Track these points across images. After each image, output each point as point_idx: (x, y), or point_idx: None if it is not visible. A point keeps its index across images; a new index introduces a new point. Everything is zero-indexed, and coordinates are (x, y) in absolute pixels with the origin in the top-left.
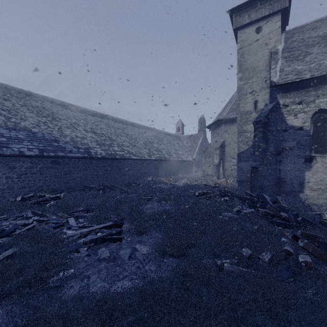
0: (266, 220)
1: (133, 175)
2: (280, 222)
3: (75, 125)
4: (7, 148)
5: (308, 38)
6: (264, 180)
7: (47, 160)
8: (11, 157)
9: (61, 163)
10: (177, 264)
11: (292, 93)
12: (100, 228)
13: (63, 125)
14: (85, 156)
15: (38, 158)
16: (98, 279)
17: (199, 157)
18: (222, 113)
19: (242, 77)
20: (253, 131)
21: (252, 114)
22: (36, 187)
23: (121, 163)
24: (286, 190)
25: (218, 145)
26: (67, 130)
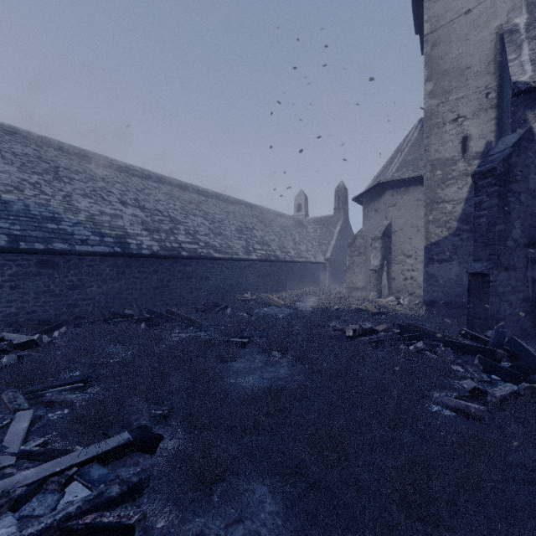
0: None
1: (215, 289)
2: None
3: (103, 192)
4: None
5: None
6: (502, 302)
7: (28, 258)
8: None
9: (61, 266)
10: None
11: None
12: (82, 462)
13: (75, 190)
14: (114, 250)
15: (7, 253)
16: None
17: (336, 255)
18: (385, 171)
19: (436, 90)
20: (460, 198)
21: (457, 164)
22: (1, 317)
23: (191, 266)
24: None
25: (379, 232)
26: (83, 199)
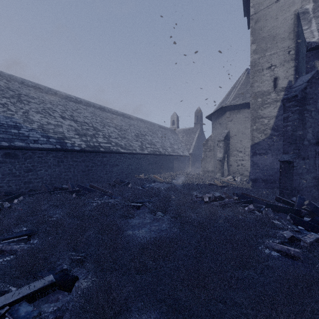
0: None
1: (121, 172)
2: None
3: (50, 110)
4: None
5: None
6: (301, 179)
7: None
8: None
9: (20, 157)
10: None
11: None
12: (13, 301)
13: (31, 109)
14: (56, 147)
15: None
16: None
17: (195, 151)
18: (225, 100)
19: (257, 49)
20: (272, 116)
21: (271, 94)
22: None
23: (106, 158)
24: None
25: (222, 137)
26: (36, 115)
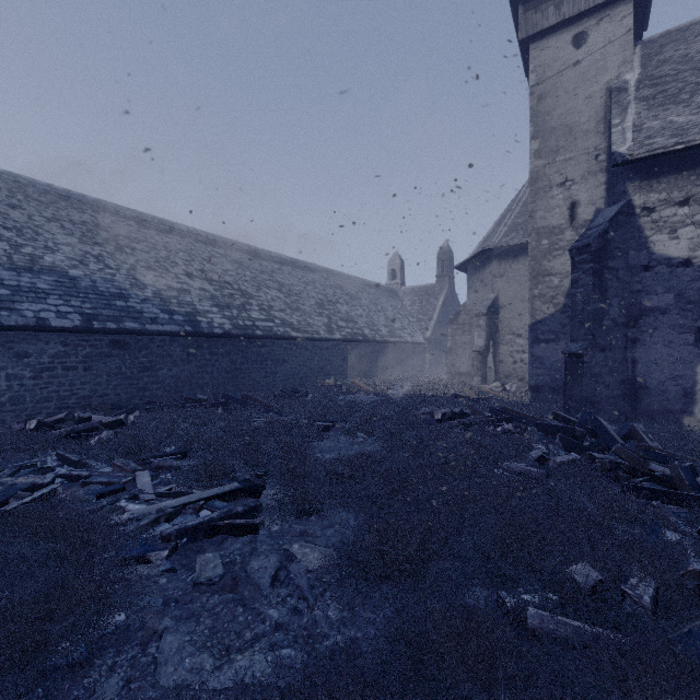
0: (616, 484)
1: (293, 374)
2: (655, 489)
3: (167, 263)
4: (10, 311)
5: (699, 53)
6: (598, 384)
7: (100, 338)
8: (19, 332)
9: (132, 346)
10: (399, 608)
11: (663, 180)
12: (207, 497)
13: (138, 262)
14: (185, 330)
15: (80, 333)
16: (187, 646)
17: (438, 334)
18: (492, 234)
19: (542, 149)
20: (567, 271)
21: (565, 233)
22: (76, 400)
23: (266, 347)
24: (651, 409)
25: (484, 307)
26: (148, 273)
